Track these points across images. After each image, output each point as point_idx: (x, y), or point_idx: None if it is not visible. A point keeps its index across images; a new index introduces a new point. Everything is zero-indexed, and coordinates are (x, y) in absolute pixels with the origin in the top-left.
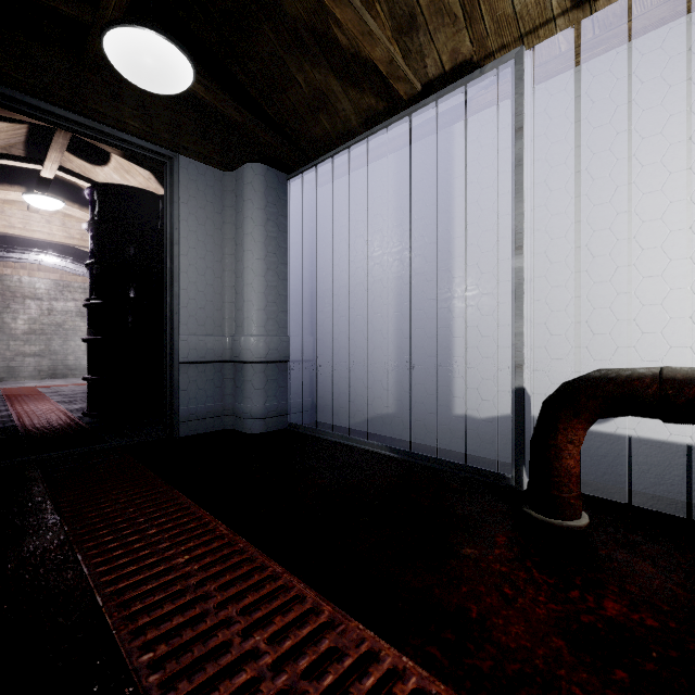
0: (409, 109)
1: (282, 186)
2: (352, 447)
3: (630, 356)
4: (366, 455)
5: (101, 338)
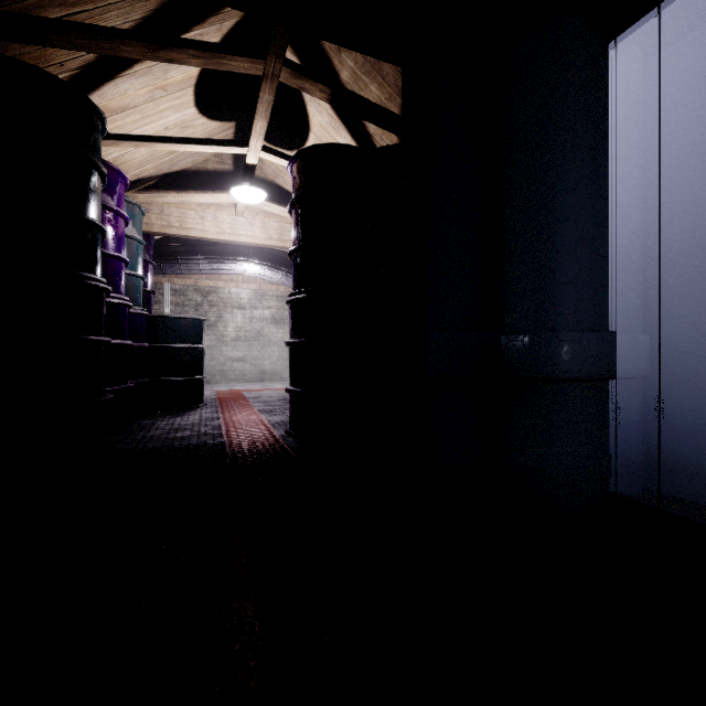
0: None
1: (600, 53)
2: None
3: None
4: None
5: (306, 341)
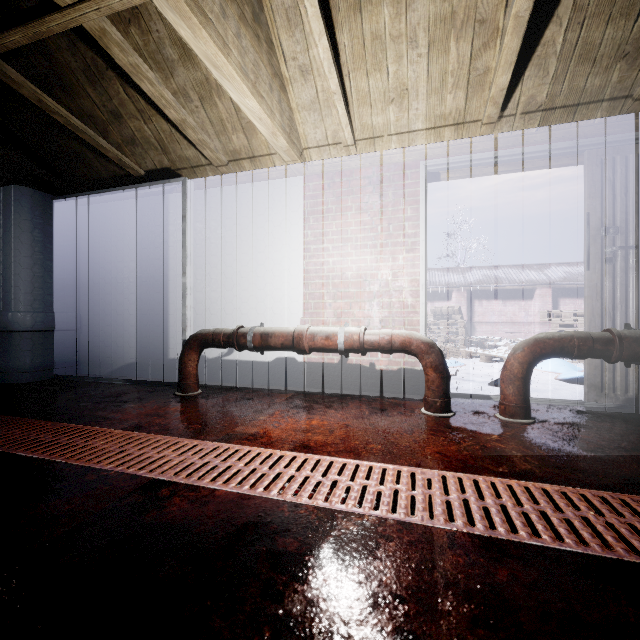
0: (135, 185)
1: (49, 203)
2: (101, 383)
3: (238, 324)
4: (108, 385)
5: None
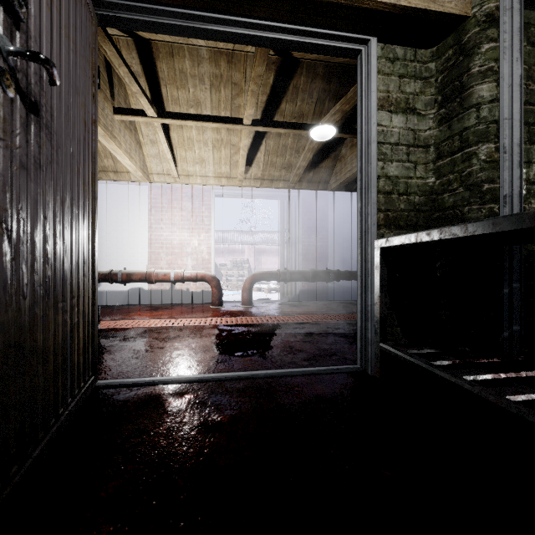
0: None
1: None
2: None
3: (103, 269)
4: None
5: None
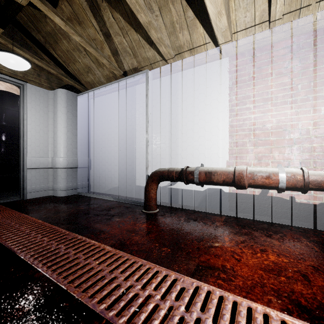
0: (118, 80)
1: (75, 98)
2: (99, 199)
3: (179, 165)
4: (103, 200)
5: None
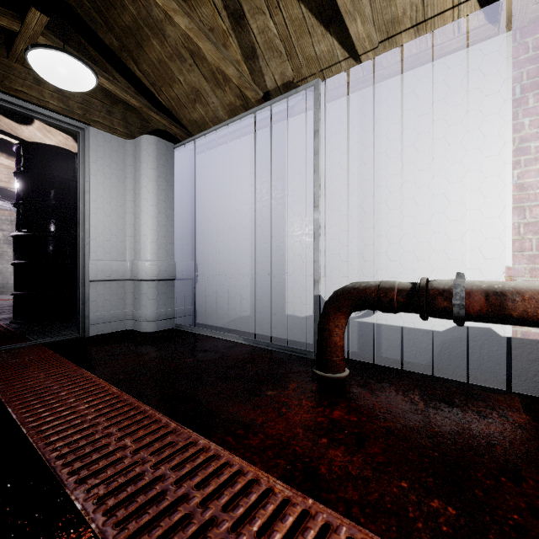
0: (254, 109)
1: (170, 152)
2: (217, 339)
3: (383, 275)
4: (226, 343)
5: (26, 262)
